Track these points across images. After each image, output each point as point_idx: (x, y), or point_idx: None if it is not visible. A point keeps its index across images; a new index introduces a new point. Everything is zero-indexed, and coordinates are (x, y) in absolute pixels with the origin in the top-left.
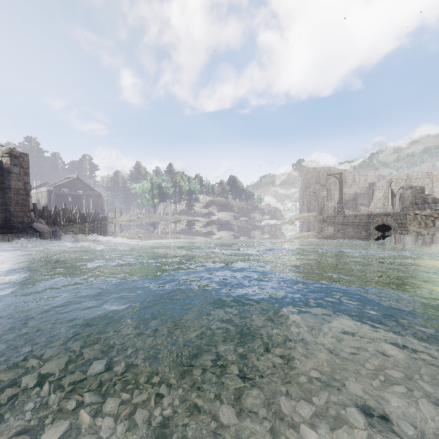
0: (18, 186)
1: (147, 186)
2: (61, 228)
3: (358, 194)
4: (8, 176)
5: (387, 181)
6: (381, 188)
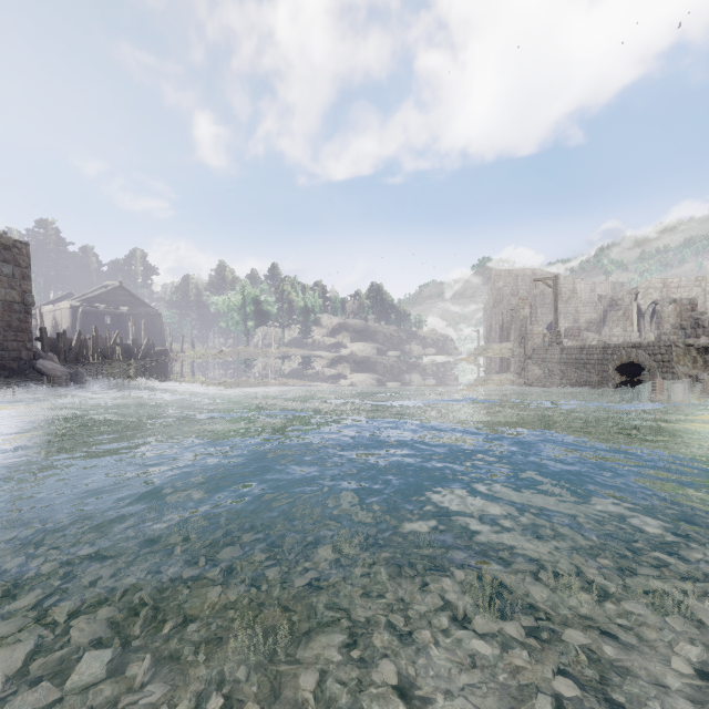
0: (11, 298)
1: (235, 299)
2: (88, 368)
3: (581, 313)
4: None
5: (631, 291)
6: (620, 302)
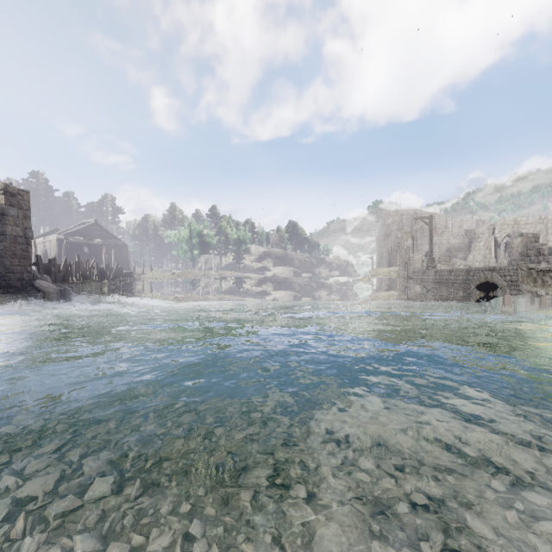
0: (16, 233)
1: (184, 233)
2: (73, 286)
3: (451, 244)
4: (2, 220)
5: (490, 227)
6: (481, 236)
